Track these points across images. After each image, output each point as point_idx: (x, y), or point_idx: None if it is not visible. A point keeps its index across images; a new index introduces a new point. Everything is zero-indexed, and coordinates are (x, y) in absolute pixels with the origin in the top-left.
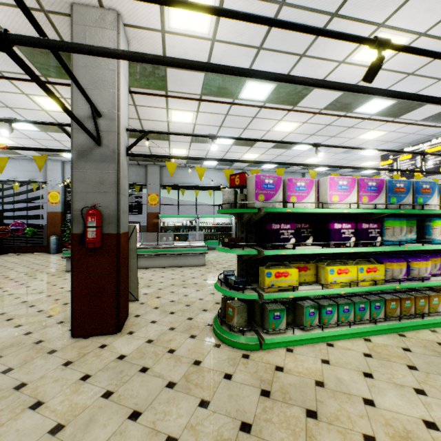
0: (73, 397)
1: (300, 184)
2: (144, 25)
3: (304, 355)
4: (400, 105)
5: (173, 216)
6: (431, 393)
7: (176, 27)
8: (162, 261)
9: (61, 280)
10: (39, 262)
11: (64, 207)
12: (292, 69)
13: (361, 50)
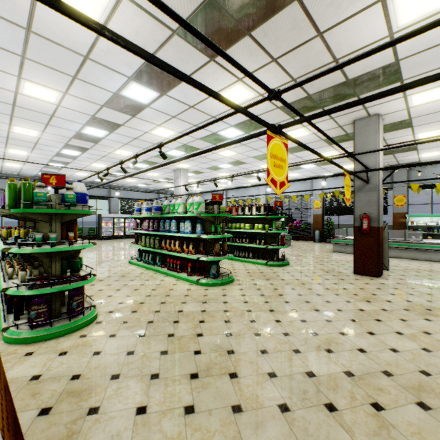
0: (364, 285)
1: None
2: (394, 111)
3: None
4: None
5: (424, 216)
6: None
7: (417, 104)
8: (409, 254)
9: (333, 255)
10: (312, 245)
11: (322, 211)
12: None
13: None
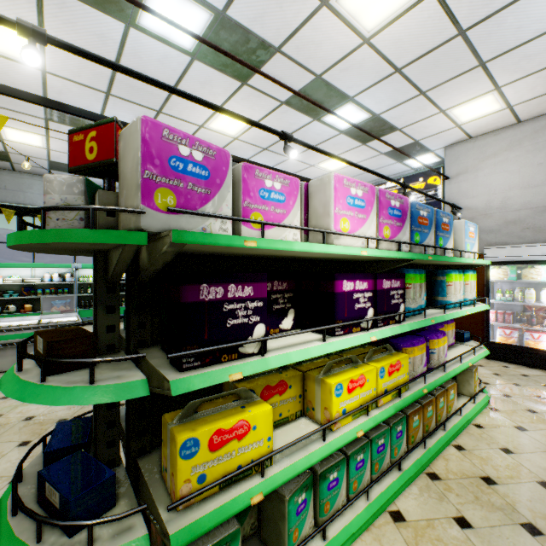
0: None
1: (273, 184)
2: None
3: None
4: (373, 123)
5: (19, 265)
6: None
7: None
8: None
9: None
10: None
11: None
12: None
13: None
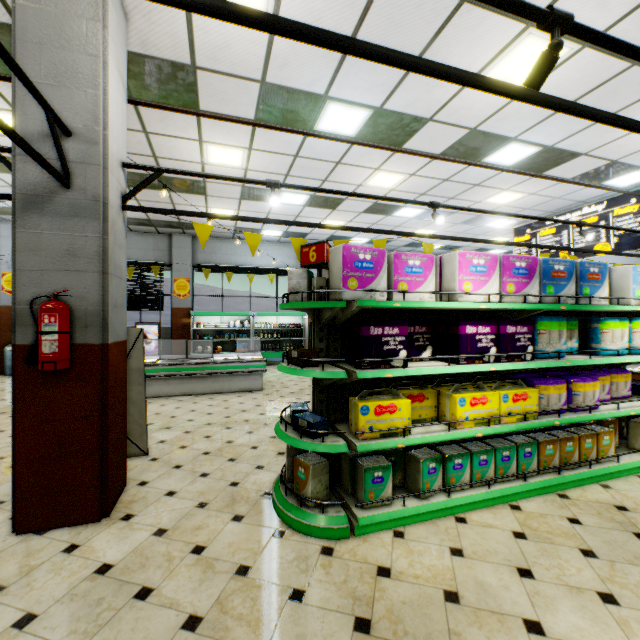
0: None
1: (414, 263)
2: None
3: (422, 543)
4: (547, 154)
5: (214, 314)
6: (624, 599)
7: None
8: (195, 385)
9: None
10: None
11: None
12: (397, 87)
13: (500, 63)
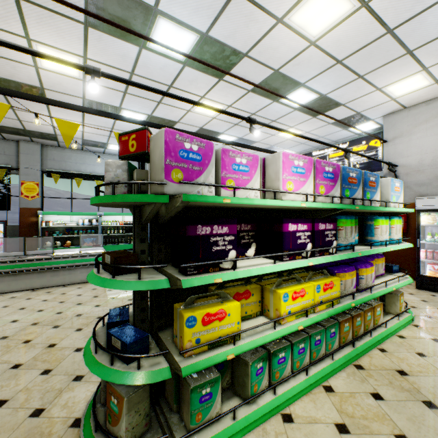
0: None
1: (241, 160)
2: None
3: None
4: (321, 101)
5: (63, 213)
6: None
7: None
8: (32, 280)
9: None
10: None
11: None
12: (221, 14)
13: (303, 7)
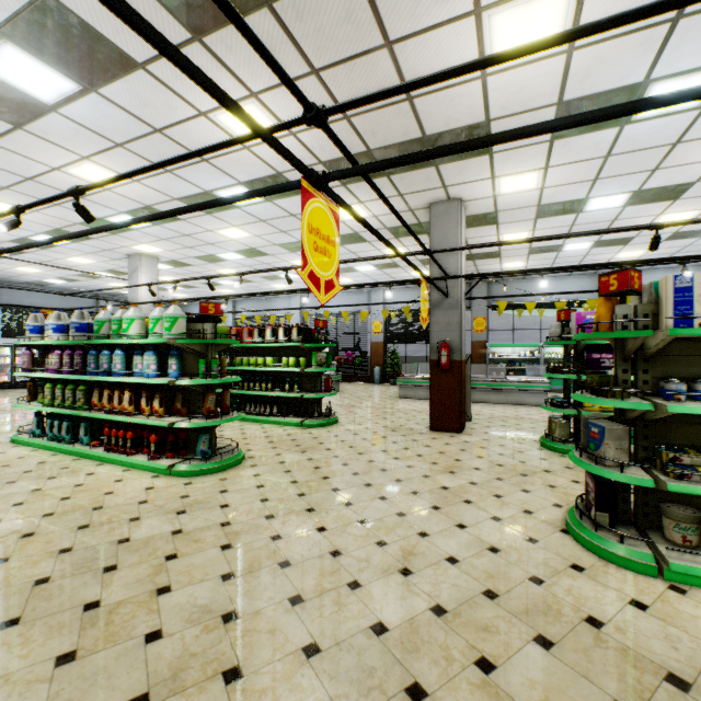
0: (444, 447)
1: None
2: (479, 198)
3: None
4: None
5: (506, 345)
6: None
7: (506, 192)
8: (492, 396)
9: (400, 403)
10: (371, 389)
11: (385, 337)
12: (647, 180)
13: None
